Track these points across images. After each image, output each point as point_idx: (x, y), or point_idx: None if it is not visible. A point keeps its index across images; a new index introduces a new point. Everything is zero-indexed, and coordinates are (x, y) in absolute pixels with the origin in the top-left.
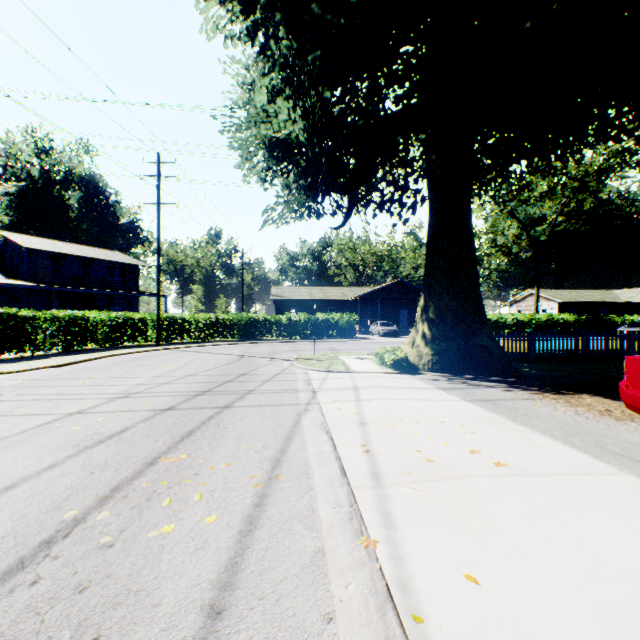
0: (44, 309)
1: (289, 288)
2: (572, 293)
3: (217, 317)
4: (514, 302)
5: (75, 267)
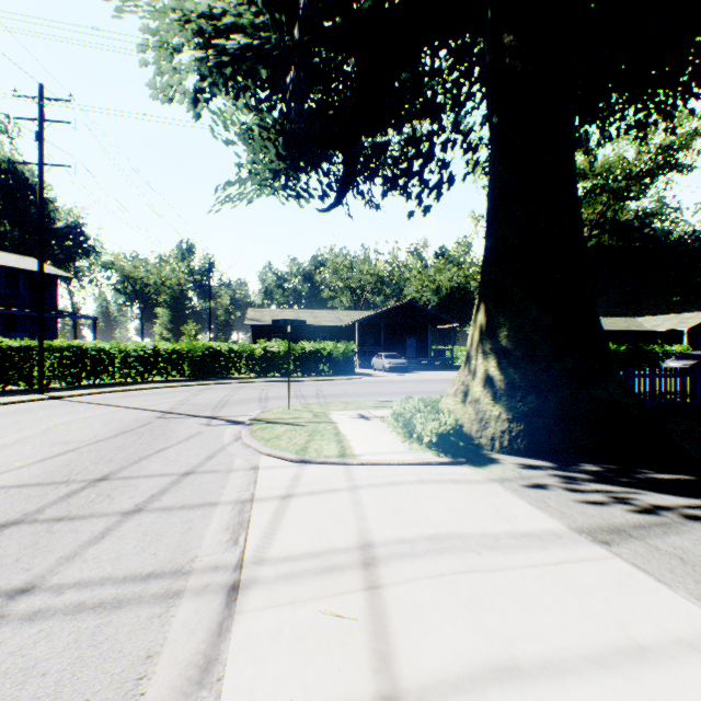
0: None
1: (271, 311)
2: None
3: (156, 347)
4: None
5: None
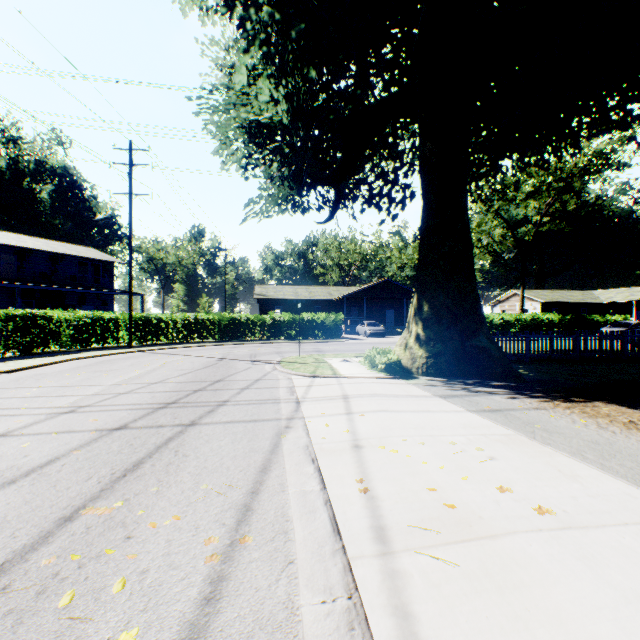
0: (7, 308)
1: (273, 287)
2: (554, 293)
3: (196, 317)
4: (498, 302)
5: (42, 263)
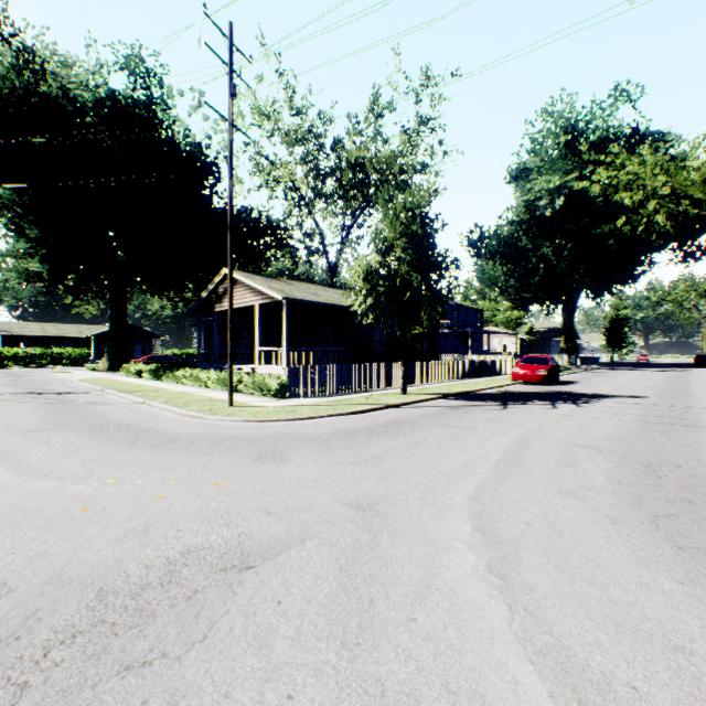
0: None
1: (18, 323)
2: None
3: None
4: None
5: None
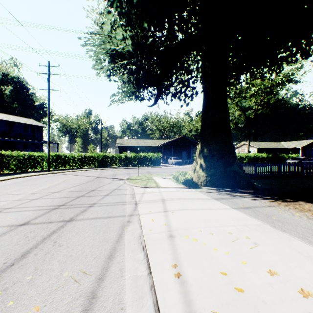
0: None
1: (126, 140)
2: (263, 143)
3: (85, 155)
4: (236, 148)
5: (3, 126)
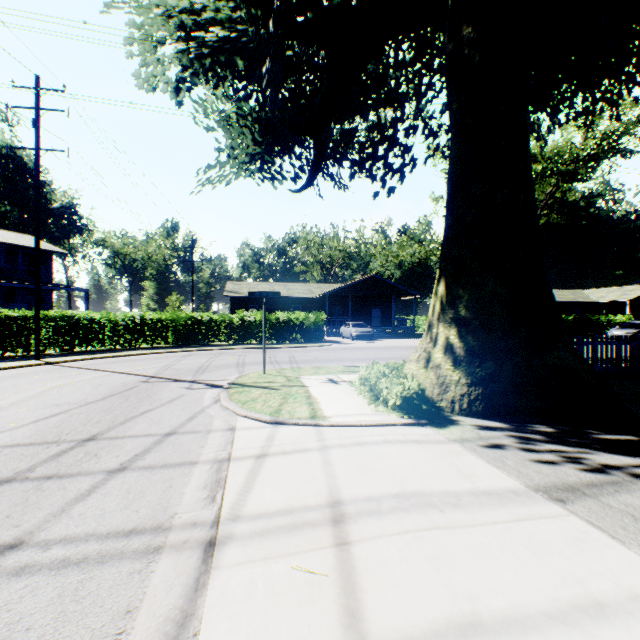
0: None
1: (248, 283)
2: None
3: (143, 316)
4: None
5: None
